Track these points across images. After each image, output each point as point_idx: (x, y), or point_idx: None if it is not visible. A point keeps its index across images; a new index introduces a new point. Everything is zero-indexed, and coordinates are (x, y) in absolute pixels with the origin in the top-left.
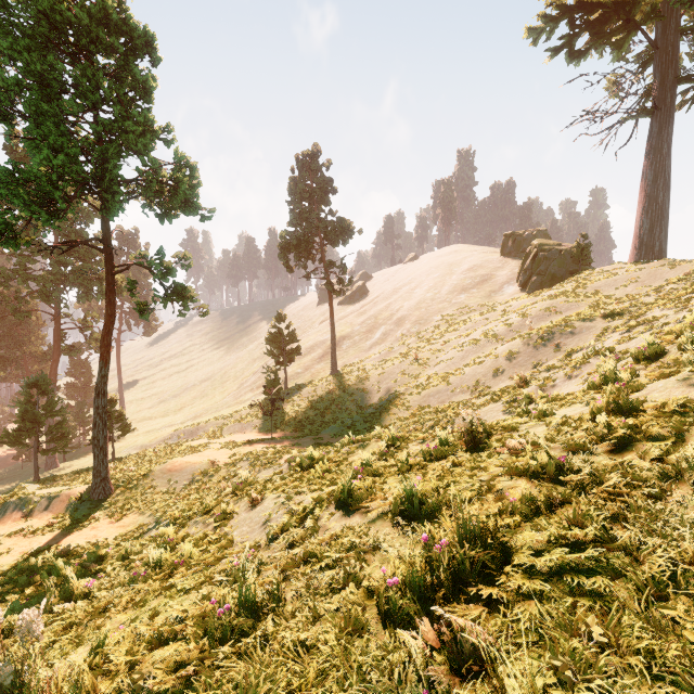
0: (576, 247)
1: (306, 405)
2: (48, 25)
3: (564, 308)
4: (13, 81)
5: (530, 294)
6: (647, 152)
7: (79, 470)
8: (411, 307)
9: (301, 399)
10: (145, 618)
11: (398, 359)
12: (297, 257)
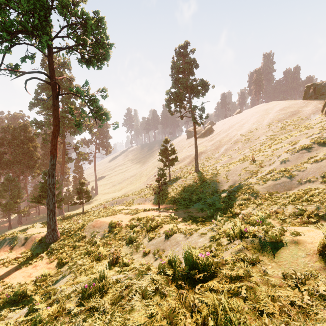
0: None
1: (180, 188)
2: None
3: None
4: None
5: None
6: None
7: (66, 217)
8: (243, 133)
9: (178, 185)
10: None
11: (239, 162)
12: (175, 105)
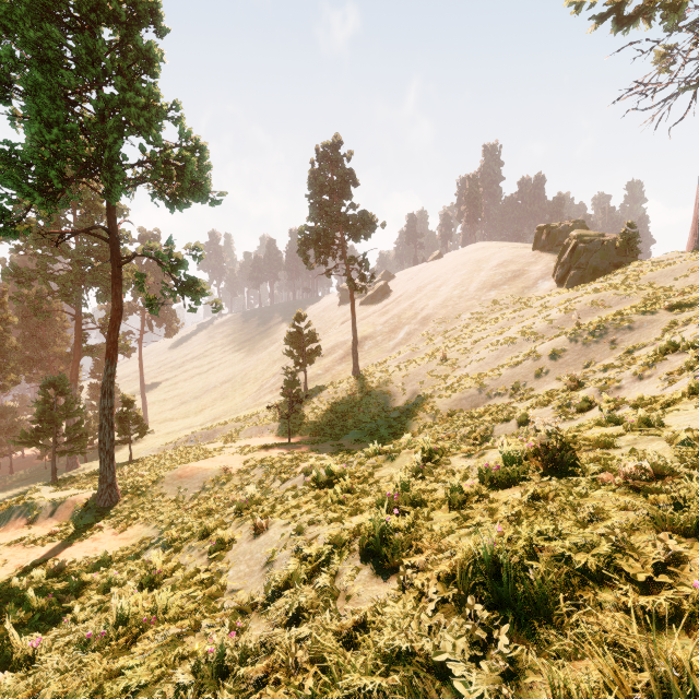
0: (621, 237)
1: (326, 407)
2: None
3: (614, 302)
4: (7, 52)
5: (569, 289)
6: None
7: (96, 472)
8: (437, 305)
9: (321, 402)
10: None
11: (424, 359)
12: (317, 253)
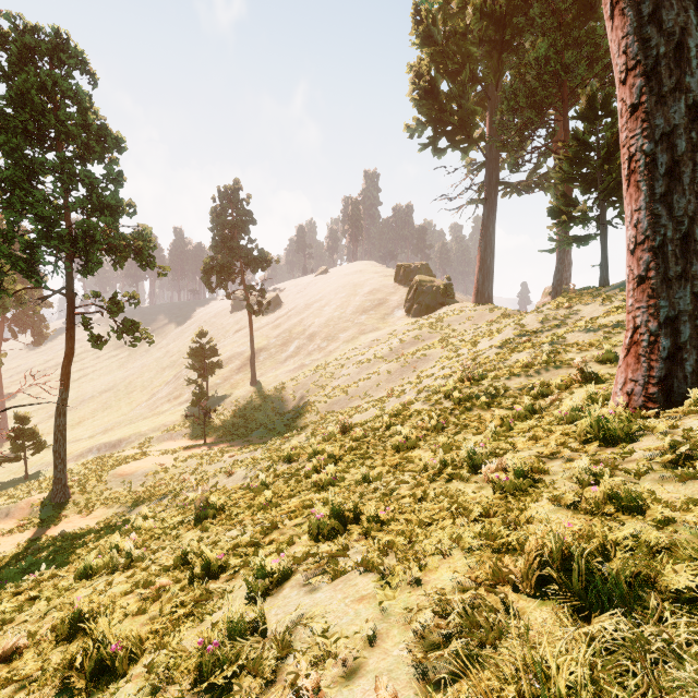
0: (443, 286)
1: (230, 413)
2: (32, 123)
3: (427, 337)
4: (8, 172)
5: (412, 320)
6: (482, 228)
7: None
8: (321, 324)
9: (226, 409)
10: None
11: (310, 372)
12: (219, 280)
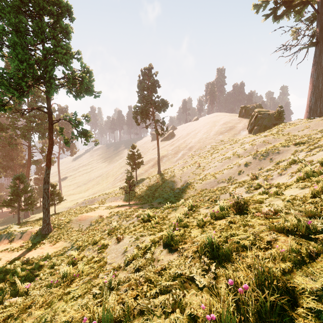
0: (276, 112)
1: (146, 188)
2: (19, 1)
3: (272, 141)
4: (2, 28)
5: (254, 135)
6: (313, 64)
7: (39, 218)
8: (196, 142)
9: (143, 185)
10: (50, 317)
11: (190, 166)
12: (141, 118)
